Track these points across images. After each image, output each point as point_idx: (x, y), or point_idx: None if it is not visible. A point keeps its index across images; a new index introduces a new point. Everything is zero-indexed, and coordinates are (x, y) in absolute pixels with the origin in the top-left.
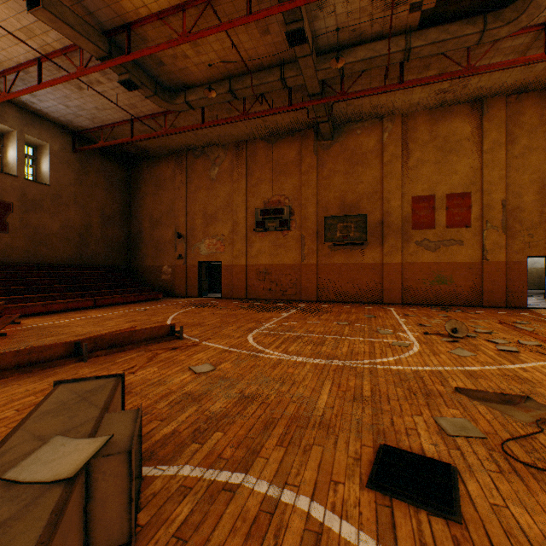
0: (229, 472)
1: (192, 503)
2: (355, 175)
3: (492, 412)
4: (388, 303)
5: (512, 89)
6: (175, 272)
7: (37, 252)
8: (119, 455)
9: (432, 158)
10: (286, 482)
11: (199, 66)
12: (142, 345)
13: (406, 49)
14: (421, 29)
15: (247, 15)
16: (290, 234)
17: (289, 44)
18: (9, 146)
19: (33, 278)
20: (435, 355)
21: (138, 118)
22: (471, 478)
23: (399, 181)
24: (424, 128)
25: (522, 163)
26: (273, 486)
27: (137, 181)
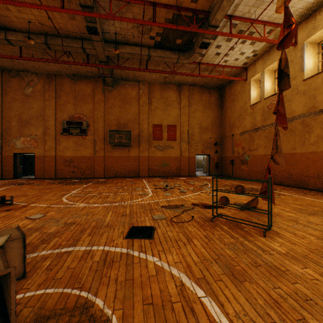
0: (67, 248)
1: (51, 260)
2: (125, 109)
3: (171, 211)
4: (142, 176)
5: (190, 83)
6: None
7: None
8: (18, 239)
9: (162, 107)
10: (93, 244)
11: (19, 19)
12: None
13: (149, 55)
14: (155, 48)
15: (61, 8)
16: (87, 138)
17: (88, 32)
18: None
19: None
20: (157, 196)
21: None
22: (159, 228)
23: (147, 115)
24: (158, 92)
25: (194, 115)
26: (88, 247)
27: None
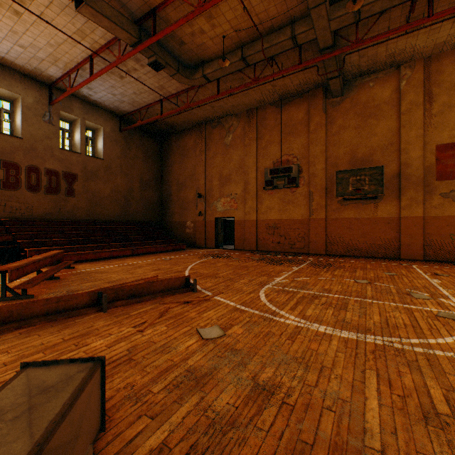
0: None
1: None
2: (367, 128)
3: None
4: (406, 259)
5: None
6: (196, 227)
7: (94, 212)
8: None
9: None
10: None
11: (214, 40)
12: (157, 297)
13: None
14: None
15: None
16: (298, 190)
17: None
18: (76, 131)
19: (90, 231)
20: None
21: (166, 97)
22: None
23: (420, 129)
24: (452, 69)
25: None
26: None
27: (167, 152)
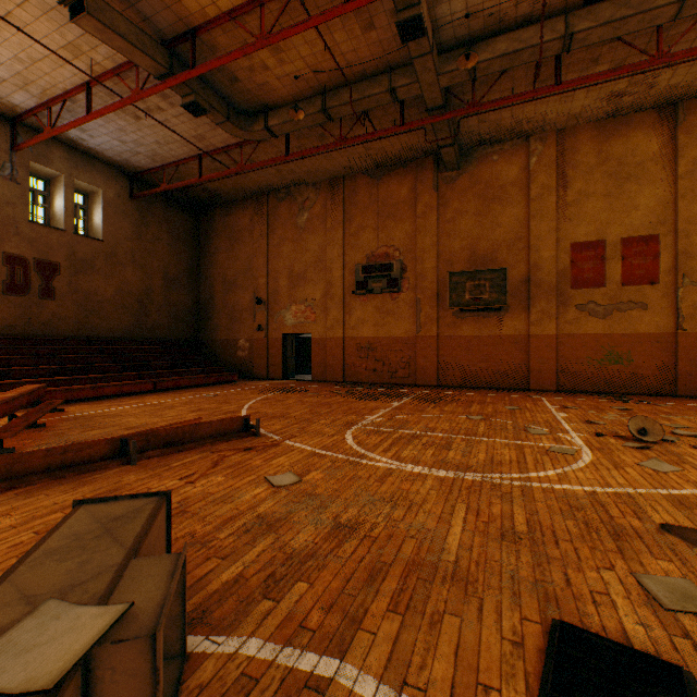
0: (316, 654)
1: None
2: (490, 216)
3: None
4: (537, 389)
5: None
6: (253, 347)
7: (88, 323)
8: (137, 640)
9: (601, 188)
10: (404, 680)
11: (282, 80)
12: (206, 444)
13: (566, 34)
14: (589, 5)
15: (345, 3)
16: (401, 297)
17: (401, 40)
18: (56, 194)
19: (83, 355)
20: (618, 468)
21: (208, 152)
22: None
23: (553, 222)
24: (589, 148)
25: None
26: (384, 687)
27: (208, 233)
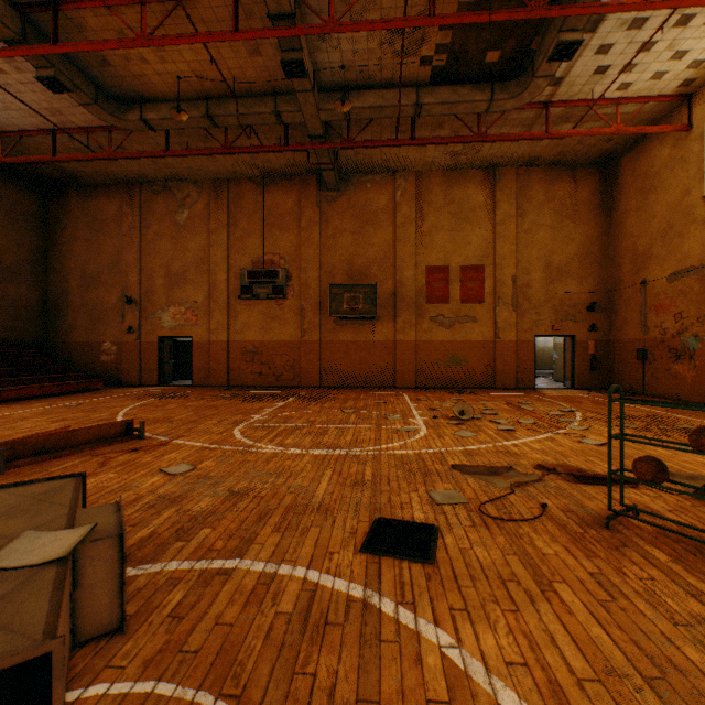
0: (223, 560)
1: (185, 590)
2: (365, 236)
3: (479, 482)
4: (401, 387)
5: (521, 161)
6: (122, 351)
7: None
8: (108, 539)
9: (447, 225)
10: (283, 559)
11: (163, 77)
12: (86, 449)
13: (417, 104)
14: (433, 85)
15: (233, 32)
16: (287, 303)
17: (286, 75)
18: None
19: None
20: (440, 438)
21: (65, 129)
22: (449, 533)
23: (413, 247)
24: (439, 190)
25: (531, 239)
26: (270, 564)
27: (60, 218)
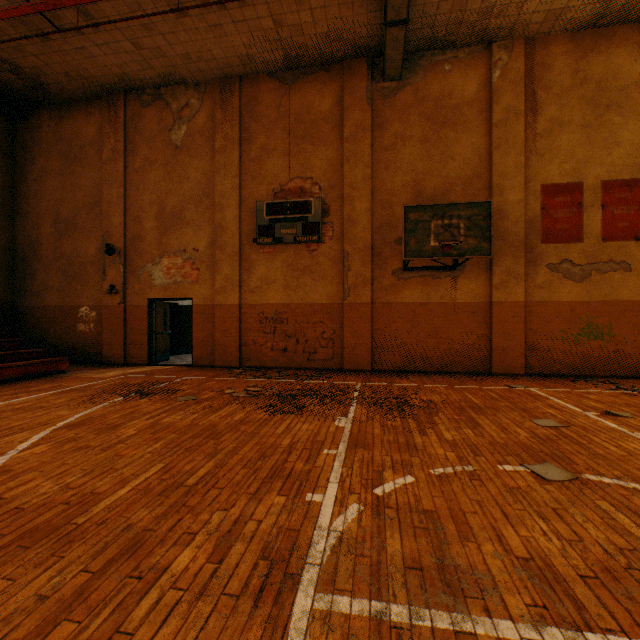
0: None
1: None
2: (441, 144)
3: None
4: (501, 373)
5: None
6: (102, 318)
7: None
8: None
9: (578, 117)
10: None
11: None
12: None
13: None
14: None
15: None
16: (322, 249)
17: None
18: None
19: None
20: None
21: None
22: None
23: (521, 156)
24: (563, 64)
25: None
26: None
27: (29, 147)
